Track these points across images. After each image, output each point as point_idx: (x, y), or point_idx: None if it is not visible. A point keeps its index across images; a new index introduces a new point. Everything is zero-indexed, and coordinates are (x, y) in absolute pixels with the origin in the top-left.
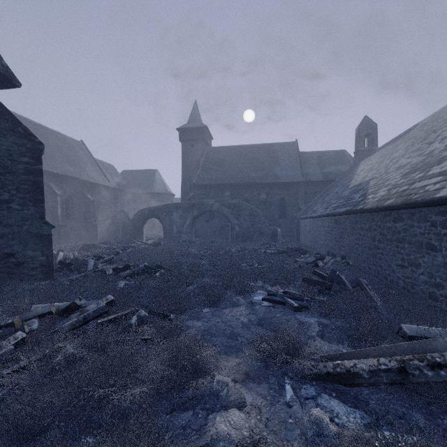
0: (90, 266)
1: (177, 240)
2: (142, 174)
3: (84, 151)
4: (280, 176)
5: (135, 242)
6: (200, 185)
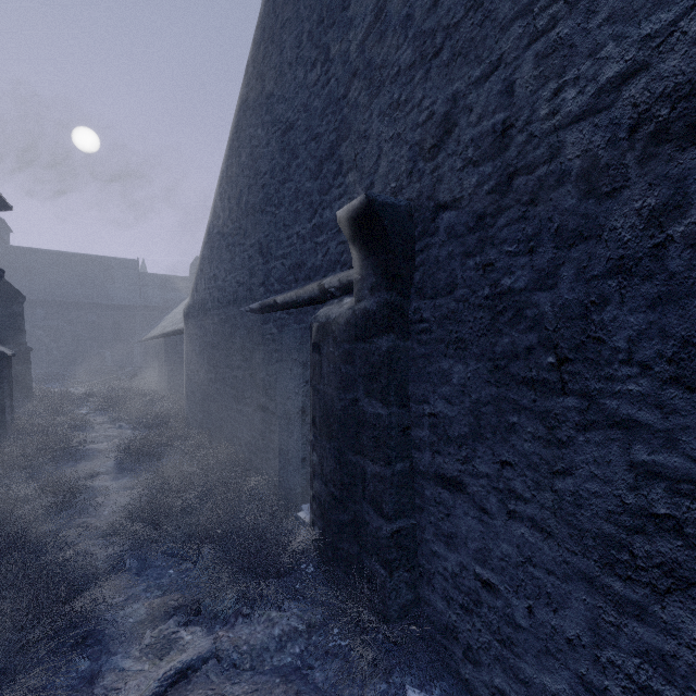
0: None
1: None
2: None
3: None
4: (115, 297)
5: None
6: None
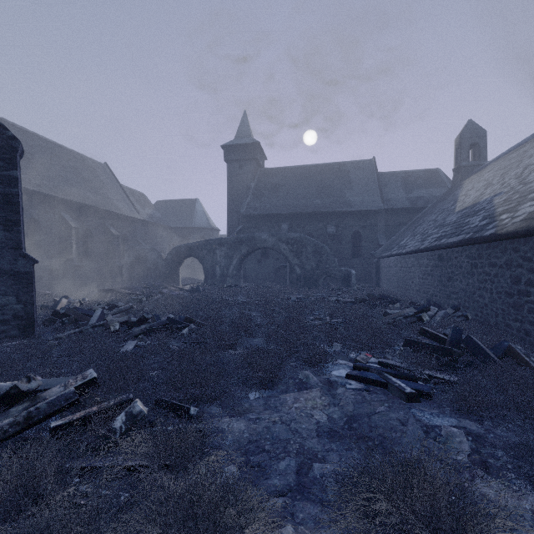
0: (94, 318)
1: (221, 285)
2: (179, 204)
3: (109, 175)
4: (353, 203)
5: (167, 286)
6: (251, 216)
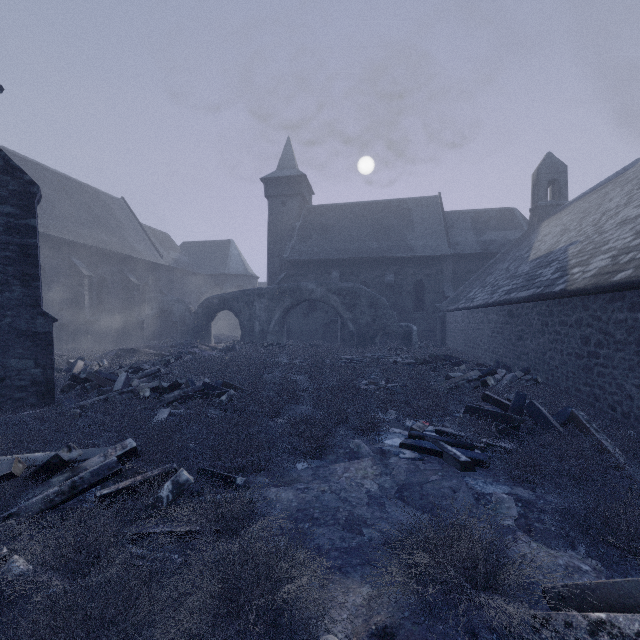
0: (118, 383)
1: (261, 343)
2: (210, 247)
3: (126, 212)
4: (415, 247)
5: (197, 345)
6: (295, 261)
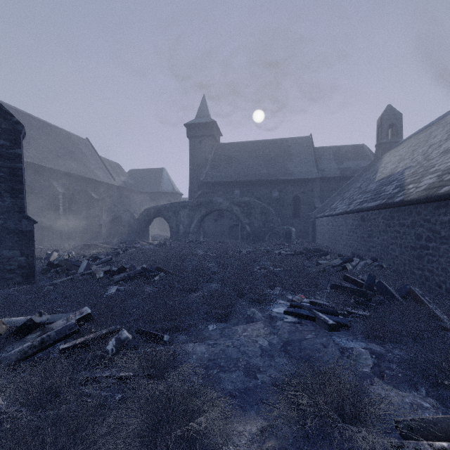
0: (81, 268)
1: (184, 240)
2: (149, 173)
3: (89, 148)
4: (293, 172)
5: (139, 242)
6: (209, 183)
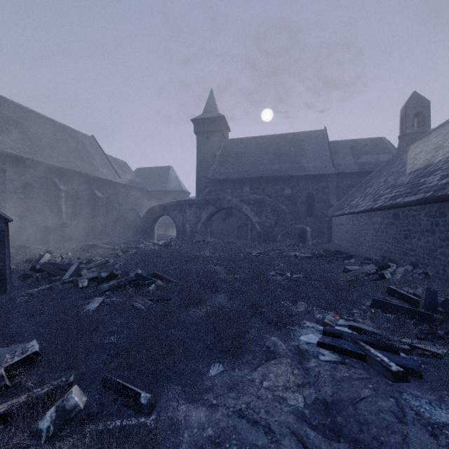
0: (68, 273)
1: (190, 240)
2: (156, 171)
3: (95, 146)
4: (307, 168)
5: (143, 242)
6: (216, 180)
